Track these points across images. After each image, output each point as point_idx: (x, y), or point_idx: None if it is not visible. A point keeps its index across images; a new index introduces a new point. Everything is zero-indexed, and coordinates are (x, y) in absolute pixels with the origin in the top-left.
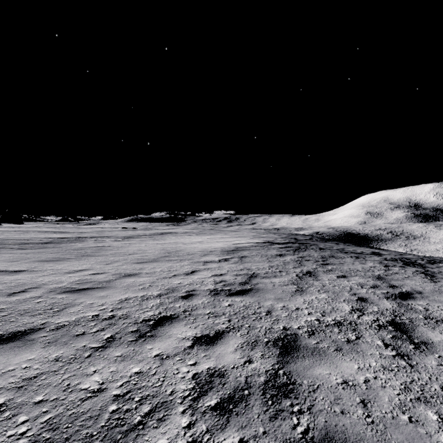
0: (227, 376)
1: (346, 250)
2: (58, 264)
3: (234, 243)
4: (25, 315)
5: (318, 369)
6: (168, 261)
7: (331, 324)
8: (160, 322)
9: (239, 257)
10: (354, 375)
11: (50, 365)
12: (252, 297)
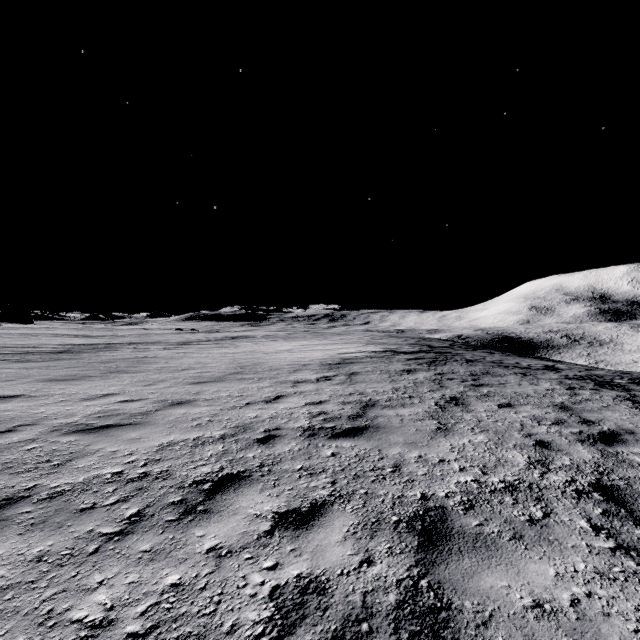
0: (330, 591)
1: (506, 364)
2: (73, 386)
3: (340, 353)
4: (4, 472)
5: (487, 578)
6: (240, 381)
7: (500, 488)
8: (220, 485)
9: (346, 374)
10: (550, 590)
11: (25, 569)
12: (368, 440)
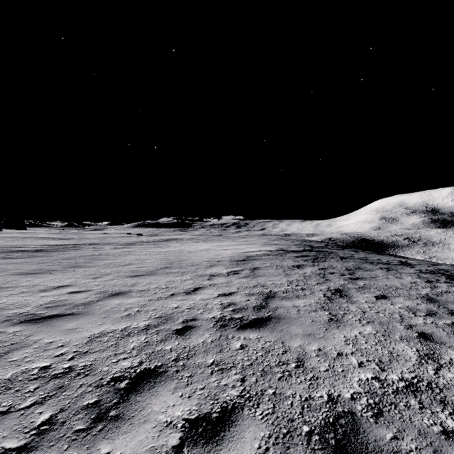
0: None
1: (370, 260)
2: (37, 278)
3: (245, 252)
4: None
5: None
6: (168, 275)
7: (401, 388)
8: (136, 383)
9: (250, 268)
10: None
11: None
12: (272, 331)
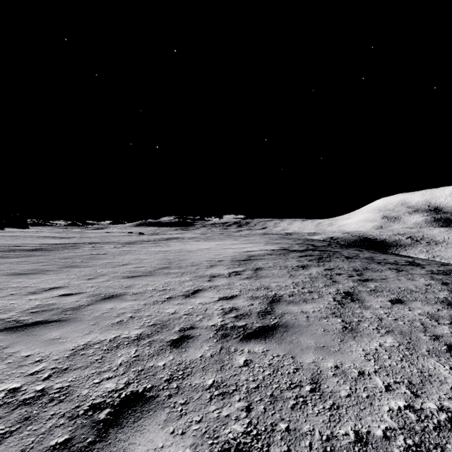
0: None
1: (377, 260)
2: (30, 279)
3: (246, 251)
4: None
5: None
6: (166, 275)
7: (444, 422)
8: (119, 412)
9: (253, 269)
10: None
11: None
12: (280, 343)
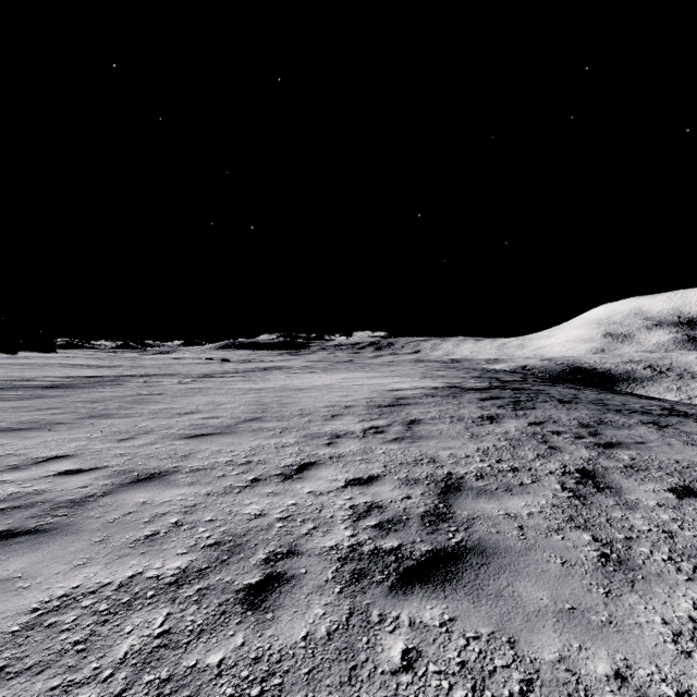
0: None
1: (613, 406)
2: (21, 440)
3: (391, 390)
4: None
5: None
6: (255, 434)
7: None
8: None
9: (404, 422)
10: None
11: None
12: (476, 598)
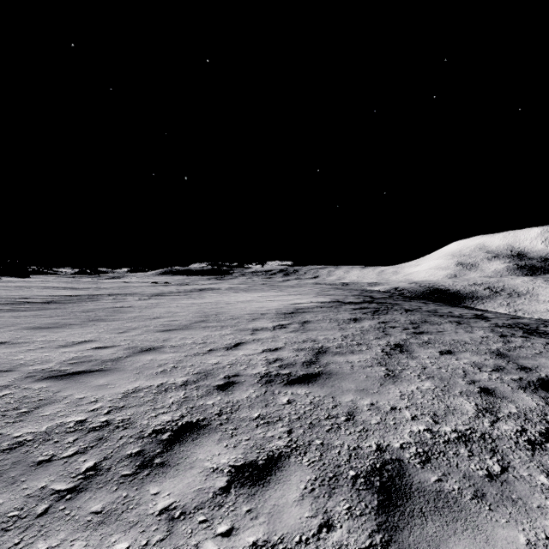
0: None
1: (440, 313)
2: (54, 333)
3: (293, 303)
4: None
5: (455, 547)
6: (204, 329)
7: (453, 439)
8: (179, 434)
9: (300, 322)
10: None
11: None
12: (322, 387)
